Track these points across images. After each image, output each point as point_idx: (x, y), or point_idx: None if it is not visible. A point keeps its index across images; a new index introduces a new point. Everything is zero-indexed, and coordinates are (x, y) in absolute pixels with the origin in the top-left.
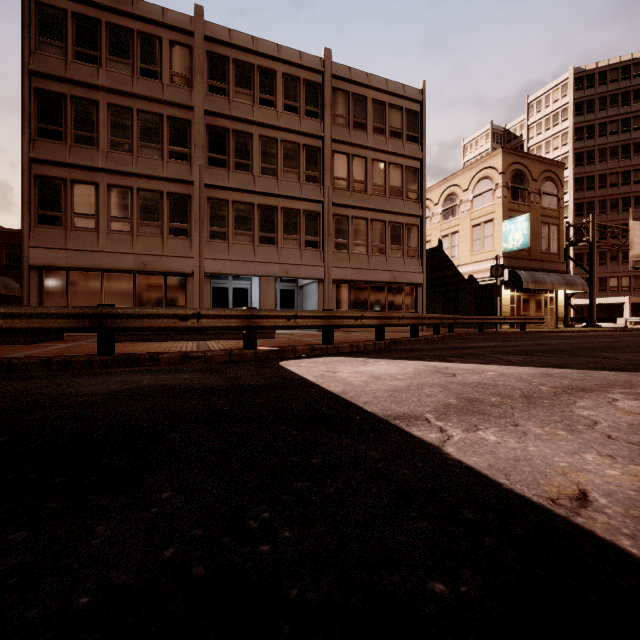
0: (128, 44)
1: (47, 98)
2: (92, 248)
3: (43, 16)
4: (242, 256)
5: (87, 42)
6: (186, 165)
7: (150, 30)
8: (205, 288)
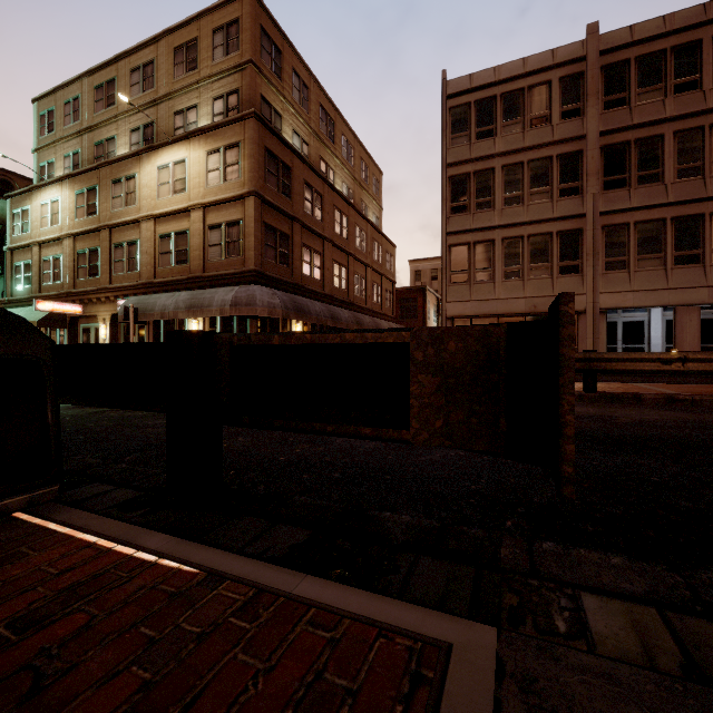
0: (519, 104)
1: (457, 181)
2: (490, 297)
3: (454, 117)
4: (648, 284)
5: (485, 120)
6: (577, 198)
7: (539, 79)
8: (599, 325)
